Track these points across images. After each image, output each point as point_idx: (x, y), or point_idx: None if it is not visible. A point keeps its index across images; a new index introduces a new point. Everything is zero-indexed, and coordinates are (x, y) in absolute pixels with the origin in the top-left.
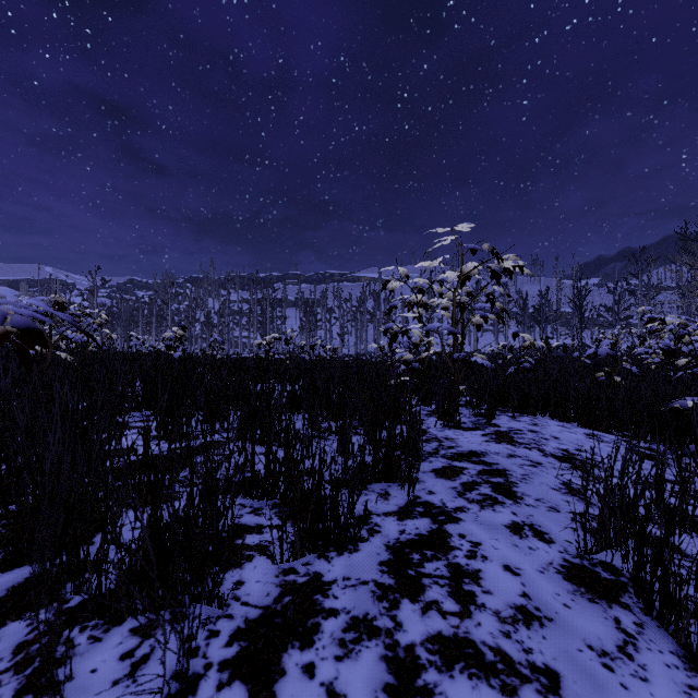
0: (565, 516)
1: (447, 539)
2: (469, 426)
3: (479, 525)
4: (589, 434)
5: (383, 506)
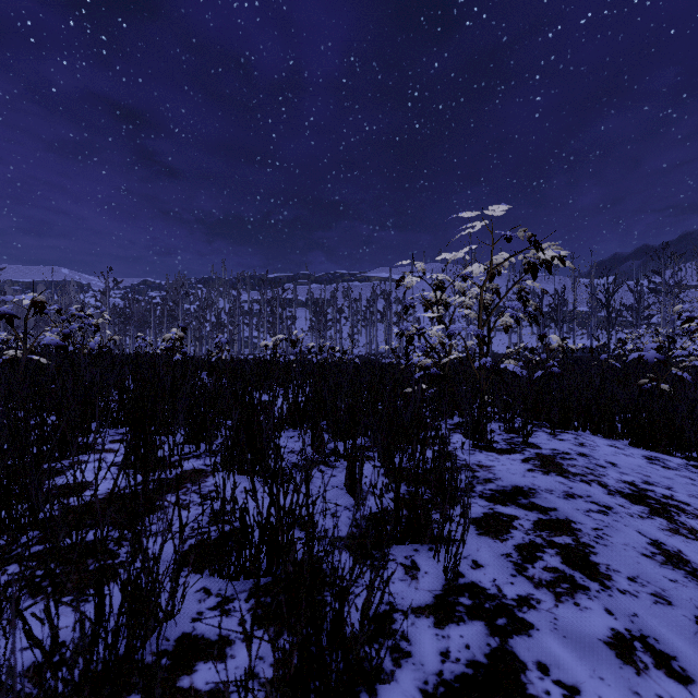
0: (683, 613)
1: (520, 676)
2: (503, 447)
3: (563, 639)
4: (649, 457)
5: (410, 593)
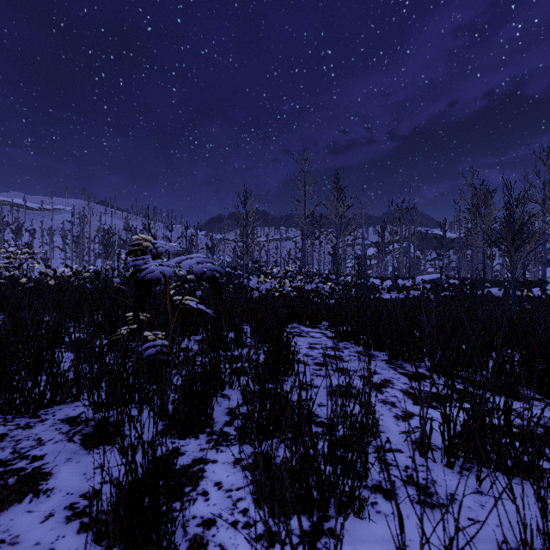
0: None
1: None
2: None
3: None
4: None
5: None
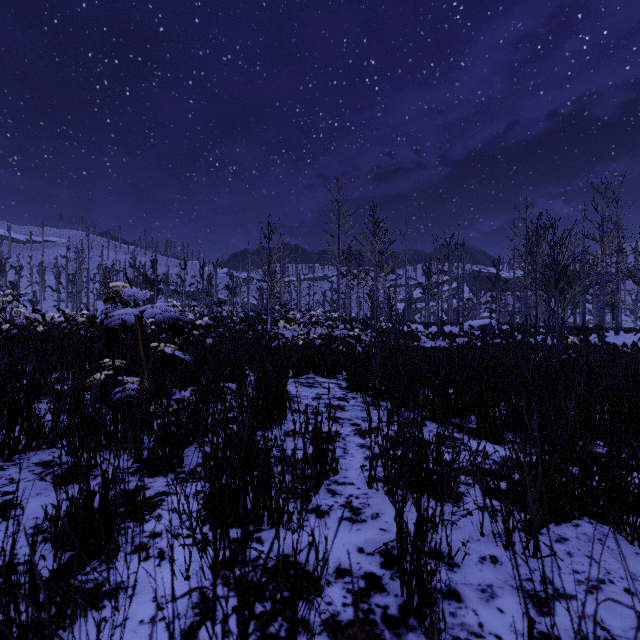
0: None
1: None
2: None
3: None
4: None
5: None
